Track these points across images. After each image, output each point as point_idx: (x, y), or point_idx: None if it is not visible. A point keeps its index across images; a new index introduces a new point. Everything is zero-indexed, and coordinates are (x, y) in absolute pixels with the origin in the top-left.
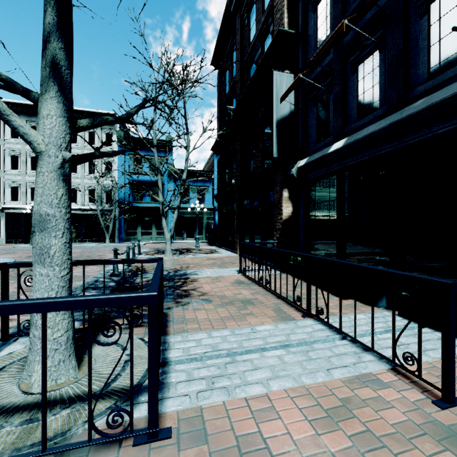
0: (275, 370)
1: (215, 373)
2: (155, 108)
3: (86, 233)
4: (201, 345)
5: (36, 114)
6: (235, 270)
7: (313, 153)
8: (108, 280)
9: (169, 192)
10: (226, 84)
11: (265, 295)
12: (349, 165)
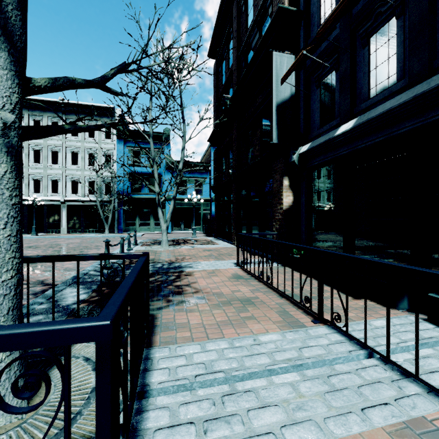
0: (290, 410)
1: (208, 412)
2: (151, 97)
3: (86, 223)
4: (191, 364)
5: (38, 108)
6: (233, 262)
7: (316, 138)
8: (98, 274)
9: (167, 183)
10: (222, 75)
11: (266, 292)
12: (360, 148)
